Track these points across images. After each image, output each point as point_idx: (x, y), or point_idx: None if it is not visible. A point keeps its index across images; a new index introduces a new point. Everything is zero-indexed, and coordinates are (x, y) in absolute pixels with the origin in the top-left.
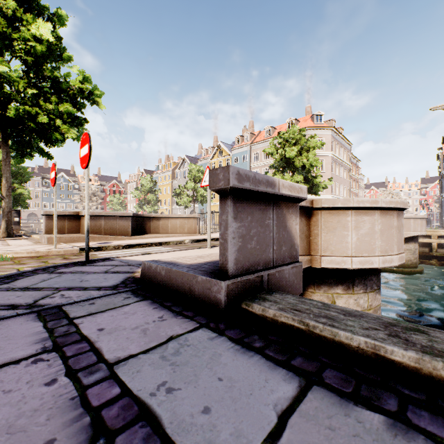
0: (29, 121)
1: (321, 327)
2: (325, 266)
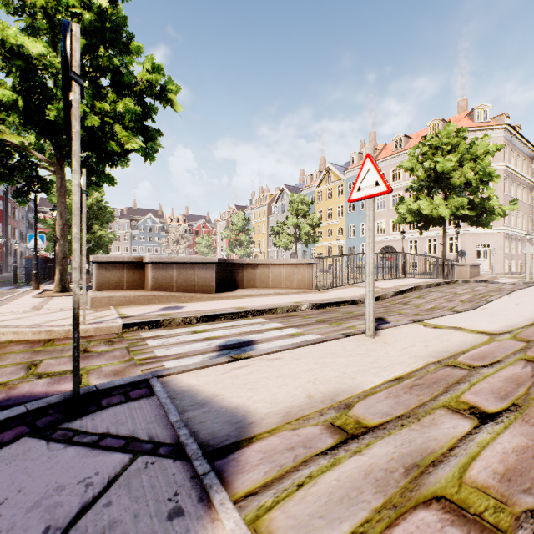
0: None
1: None
2: None
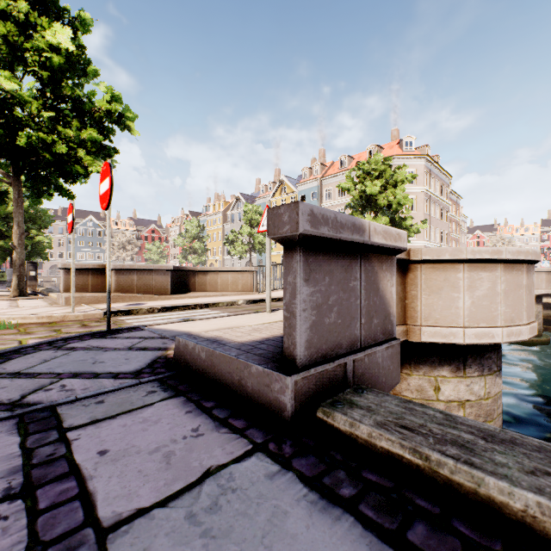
0: (44, 151)
1: (452, 466)
2: (426, 339)
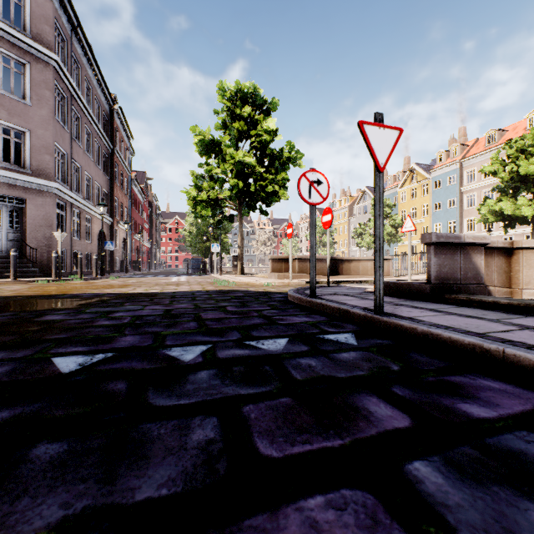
0: (261, 191)
1: (475, 298)
2: (526, 297)
